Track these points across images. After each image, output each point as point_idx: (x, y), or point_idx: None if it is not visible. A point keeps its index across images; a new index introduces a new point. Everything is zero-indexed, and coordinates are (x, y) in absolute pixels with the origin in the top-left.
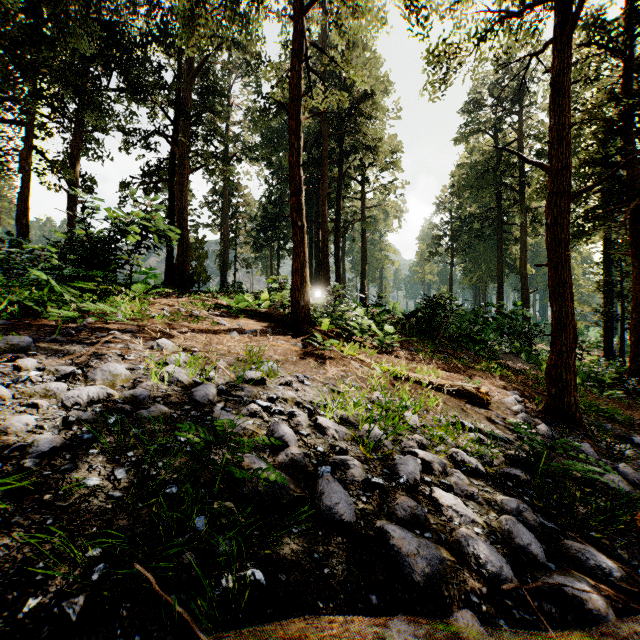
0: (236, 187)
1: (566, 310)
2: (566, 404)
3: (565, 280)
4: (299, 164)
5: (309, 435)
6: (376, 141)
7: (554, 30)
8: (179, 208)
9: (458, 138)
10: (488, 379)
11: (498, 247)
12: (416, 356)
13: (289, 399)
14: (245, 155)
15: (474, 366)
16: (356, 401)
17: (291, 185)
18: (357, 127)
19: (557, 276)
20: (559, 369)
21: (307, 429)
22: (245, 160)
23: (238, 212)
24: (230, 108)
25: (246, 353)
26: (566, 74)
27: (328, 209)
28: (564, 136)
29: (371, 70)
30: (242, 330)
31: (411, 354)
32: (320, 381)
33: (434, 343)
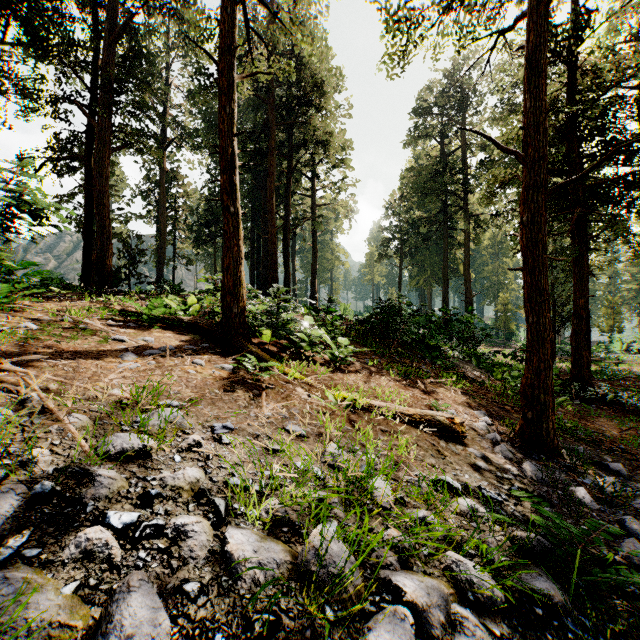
0: (175, 176)
1: (544, 322)
2: (545, 430)
3: (542, 287)
4: (232, 134)
5: (203, 591)
6: (327, 136)
7: (529, 1)
8: (98, 192)
9: (407, 142)
10: (451, 395)
11: (444, 251)
12: (373, 371)
13: (185, 488)
14: (185, 141)
15: (436, 380)
16: (301, 466)
17: (221, 159)
18: (307, 119)
19: (534, 282)
20: (537, 390)
21: (204, 568)
22: (186, 147)
23: (177, 203)
24: (167, 87)
25: (132, 394)
26: (542, 52)
27: (277, 205)
28: (540, 122)
29: (322, 59)
30: (148, 348)
31: (368, 368)
32: (248, 432)
33: (390, 352)
